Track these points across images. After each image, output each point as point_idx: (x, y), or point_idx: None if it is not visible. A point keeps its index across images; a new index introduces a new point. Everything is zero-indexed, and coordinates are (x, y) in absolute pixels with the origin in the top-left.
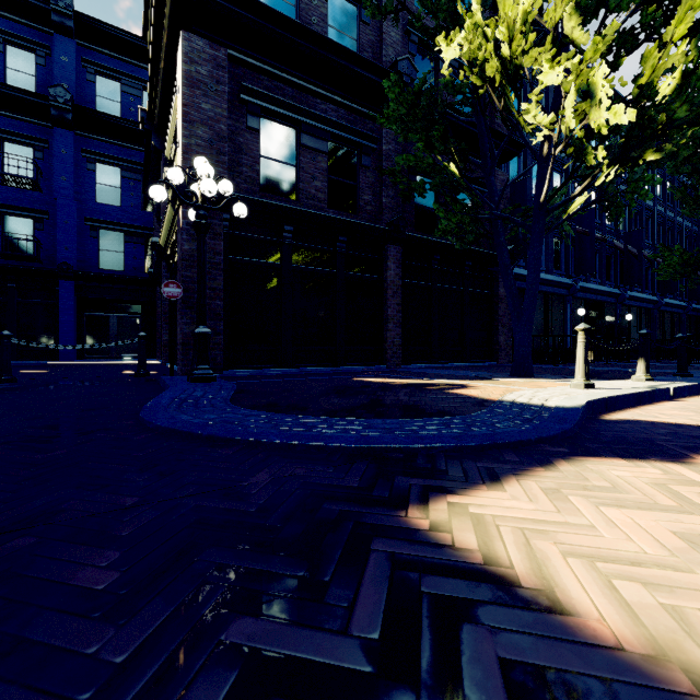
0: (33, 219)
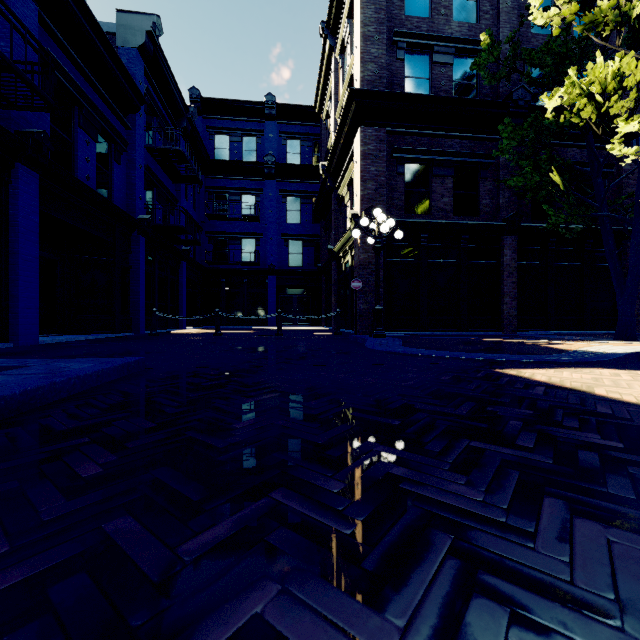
0: (255, 239)
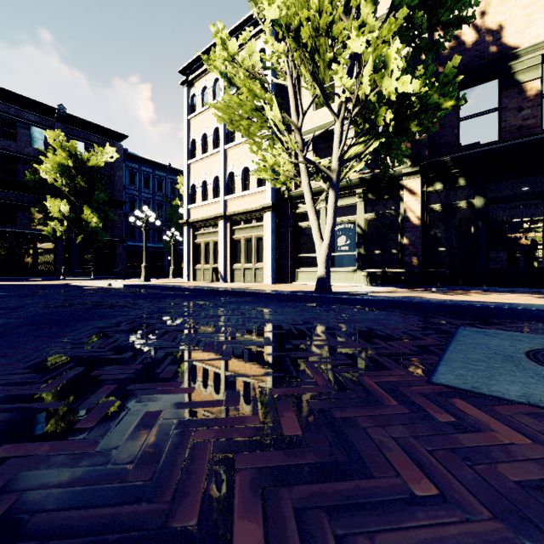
0: None
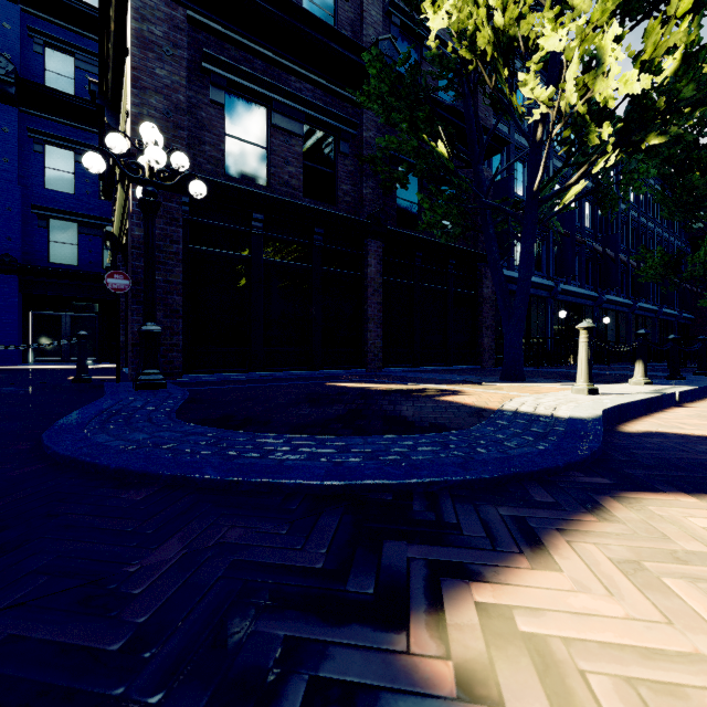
0: None
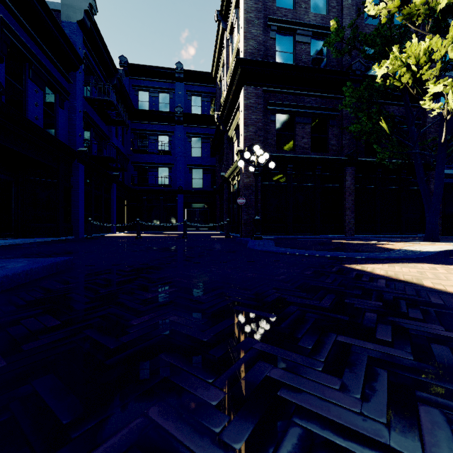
0: (168, 168)
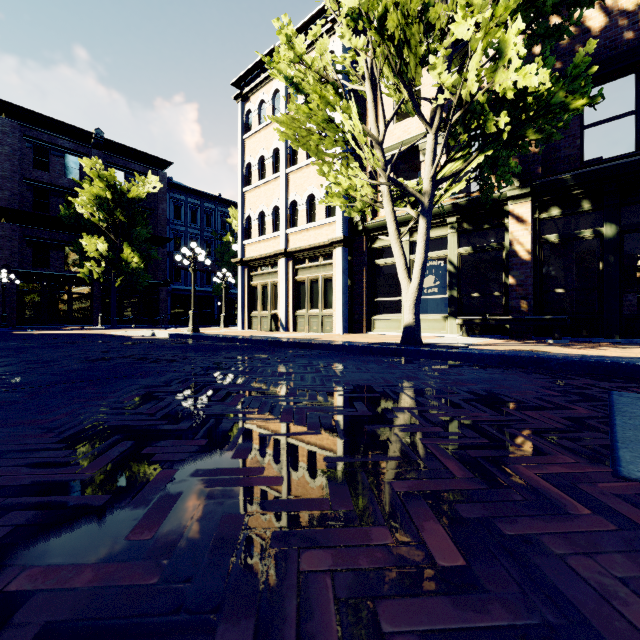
0: None
